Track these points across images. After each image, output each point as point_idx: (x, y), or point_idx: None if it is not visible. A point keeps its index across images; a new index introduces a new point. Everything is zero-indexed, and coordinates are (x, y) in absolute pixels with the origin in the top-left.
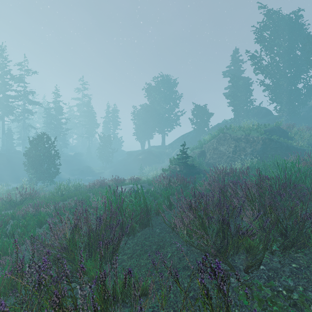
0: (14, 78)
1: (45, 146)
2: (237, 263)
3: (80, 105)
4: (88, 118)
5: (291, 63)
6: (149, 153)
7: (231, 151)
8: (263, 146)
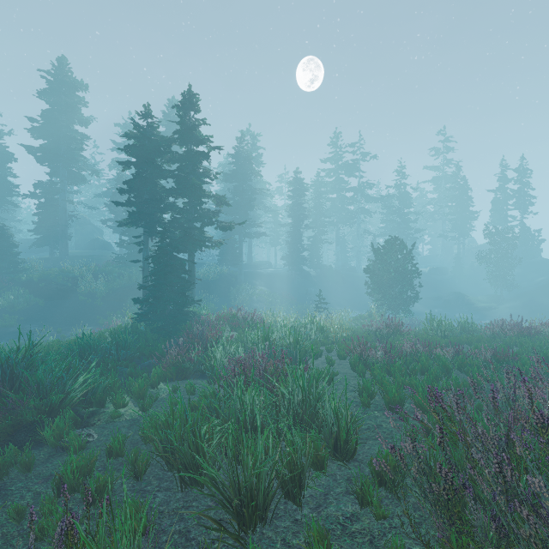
0: (349, 169)
1: (397, 257)
2: None
3: (438, 181)
4: (456, 201)
5: None
6: None
7: None
8: None
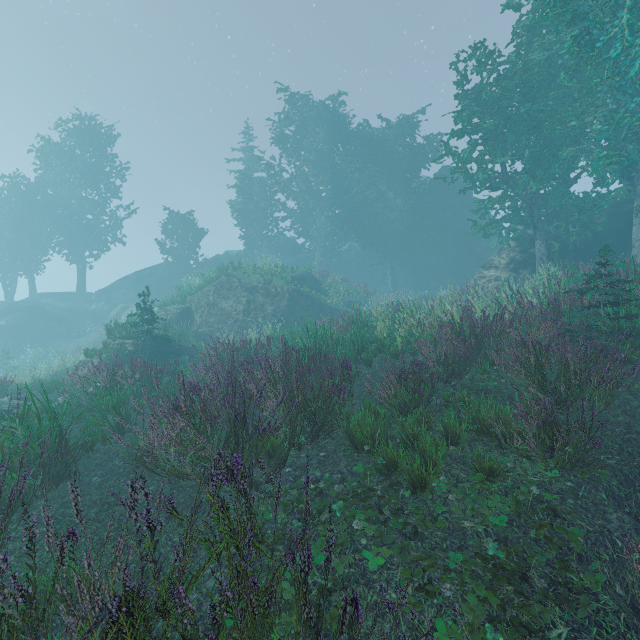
0: None
1: None
2: (256, 477)
3: None
4: None
5: (325, 178)
6: (34, 313)
7: (241, 310)
8: (291, 304)
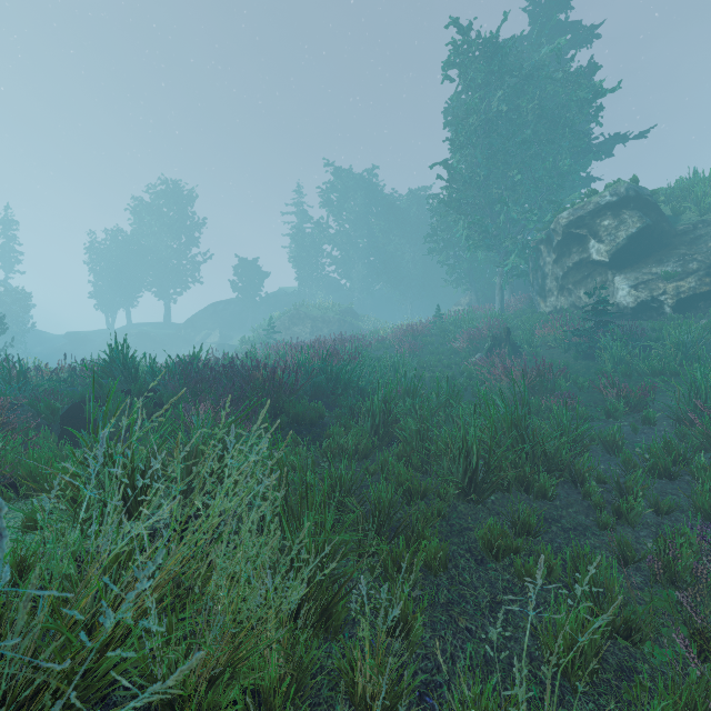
0: None
1: None
2: None
3: None
4: None
5: (362, 233)
6: (142, 337)
7: (308, 332)
8: (339, 328)
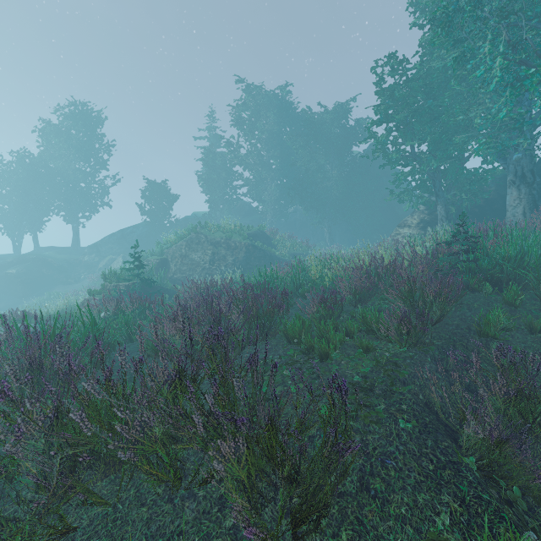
0: None
1: None
2: None
3: None
4: None
5: (275, 153)
6: (38, 263)
7: (208, 260)
8: (247, 255)
